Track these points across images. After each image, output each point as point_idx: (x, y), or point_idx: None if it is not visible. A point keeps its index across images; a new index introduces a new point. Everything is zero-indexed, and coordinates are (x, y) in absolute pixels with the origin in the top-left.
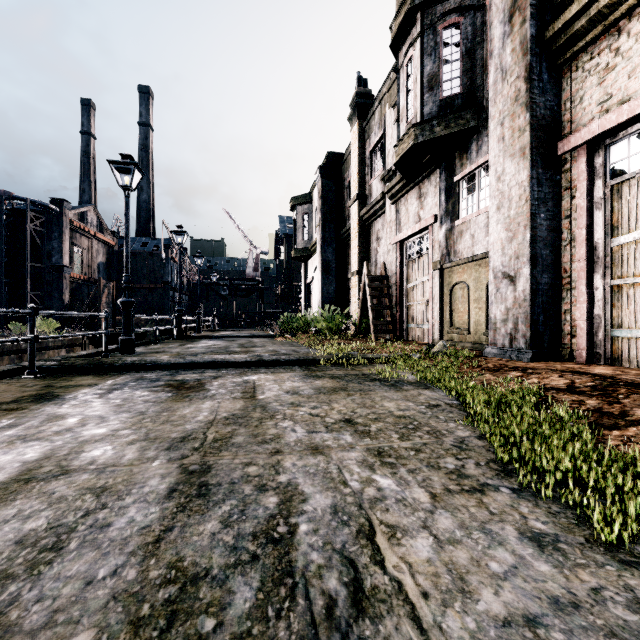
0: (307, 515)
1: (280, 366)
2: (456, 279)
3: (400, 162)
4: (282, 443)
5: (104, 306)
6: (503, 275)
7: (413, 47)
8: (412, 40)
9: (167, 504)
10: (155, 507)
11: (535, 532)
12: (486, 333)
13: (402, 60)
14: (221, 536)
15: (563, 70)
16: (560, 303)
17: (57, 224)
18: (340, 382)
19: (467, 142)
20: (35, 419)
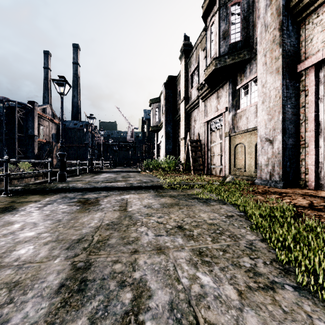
0: (151, 312)
1: (142, 189)
2: (238, 141)
3: (207, 79)
4: (139, 244)
5: (54, 155)
6: (266, 139)
7: (214, 16)
8: (214, 13)
9: (55, 299)
10: (46, 302)
11: None
12: (255, 171)
13: (208, 24)
14: None
15: (300, 24)
16: (298, 155)
17: (31, 114)
18: (175, 200)
19: (244, 67)
20: None
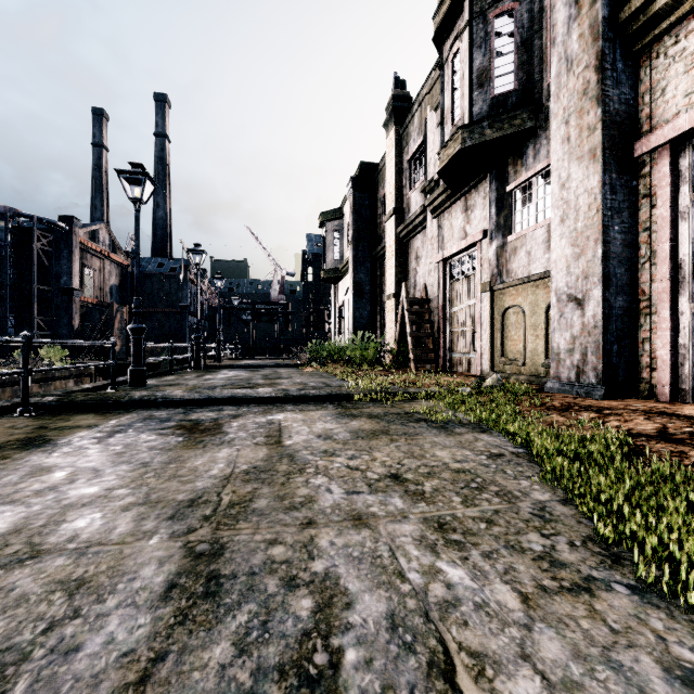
0: (354, 632)
1: (309, 402)
2: (509, 302)
3: (444, 170)
4: (315, 509)
5: (116, 332)
6: (568, 298)
7: (460, 39)
8: (459, 31)
9: (162, 610)
10: (145, 615)
11: (686, 668)
12: (545, 364)
13: (447, 55)
14: (234, 671)
15: (640, 58)
16: (637, 330)
17: (66, 243)
18: (380, 423)
19: (522, 146)
20: (15, 473)
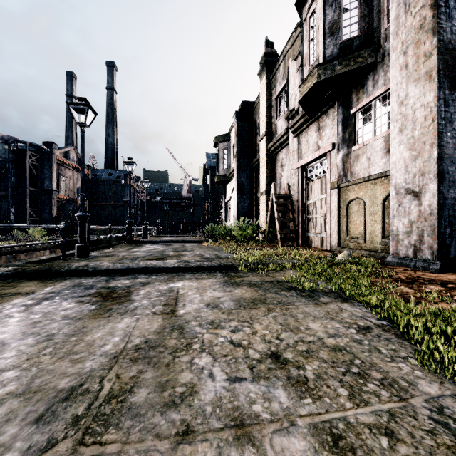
0: None
1: (203, 271)
2: (352, 196)
3: (304, 99)
4: (195, 407)
5: None
6: (406, 191)
7: (315, 2)
8: None
9: None
10: None
11: None
12: (382, 242)
13: (305, 15)
14: None
15: None
16: None
17: (48, 160)
18: (258, 291)
19: (363, 79)
20: None
